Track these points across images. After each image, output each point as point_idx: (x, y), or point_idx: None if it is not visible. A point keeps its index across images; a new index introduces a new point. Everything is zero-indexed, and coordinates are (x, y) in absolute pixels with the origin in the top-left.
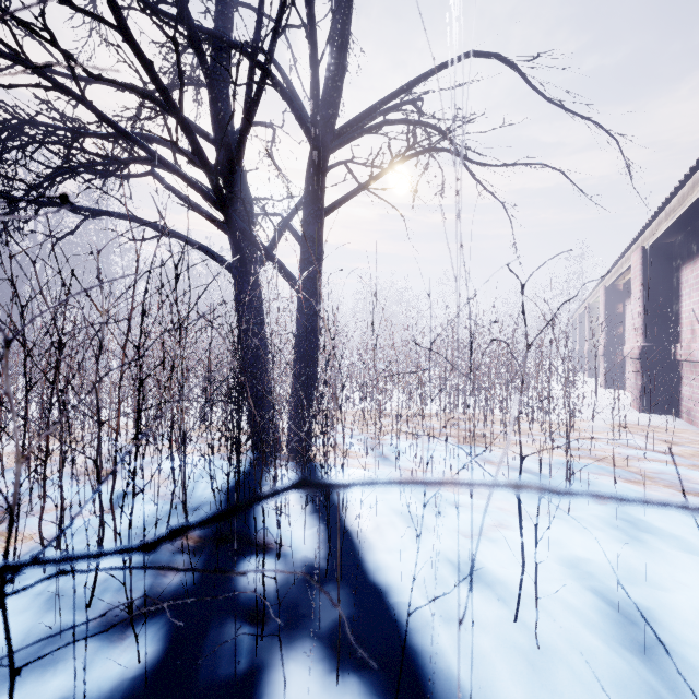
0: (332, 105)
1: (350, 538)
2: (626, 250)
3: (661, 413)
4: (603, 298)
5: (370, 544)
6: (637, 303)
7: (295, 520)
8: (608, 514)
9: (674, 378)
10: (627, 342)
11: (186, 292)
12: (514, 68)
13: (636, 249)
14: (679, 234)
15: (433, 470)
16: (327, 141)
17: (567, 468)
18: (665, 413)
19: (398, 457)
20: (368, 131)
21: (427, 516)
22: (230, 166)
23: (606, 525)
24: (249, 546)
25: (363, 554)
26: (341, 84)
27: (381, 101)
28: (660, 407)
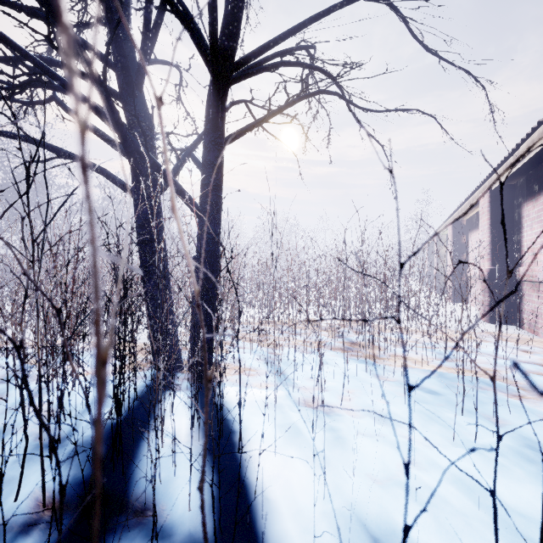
0: (232, 35)
1: (245, 500)
2: (473, 192)
3: (505, 323)
4: (451, 231)
5: (270, 509)
6: (485, 233)
7: (183, 468)
8: (515, 443)
9: (515, 295)
10: (470, 266)
11: (46, 202)
12: (400, 14)
13: (483, 190)
14: (521, 177)
15: (329, 389)
16: (226, 71)
17: (464, 389)
18: (508, 323)
19: (294, 374)
20: (266, 69)
21: (332, 454)
22: (129, 89)
23: (521, 460)
24: (120, 517)
25: (261, 526)
26: (240, 15)
27: (279, 36)
28: (504, 319)
